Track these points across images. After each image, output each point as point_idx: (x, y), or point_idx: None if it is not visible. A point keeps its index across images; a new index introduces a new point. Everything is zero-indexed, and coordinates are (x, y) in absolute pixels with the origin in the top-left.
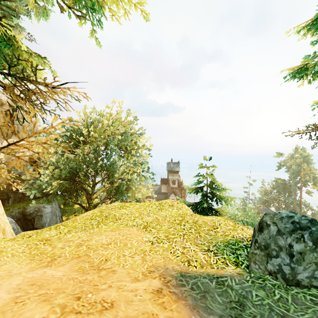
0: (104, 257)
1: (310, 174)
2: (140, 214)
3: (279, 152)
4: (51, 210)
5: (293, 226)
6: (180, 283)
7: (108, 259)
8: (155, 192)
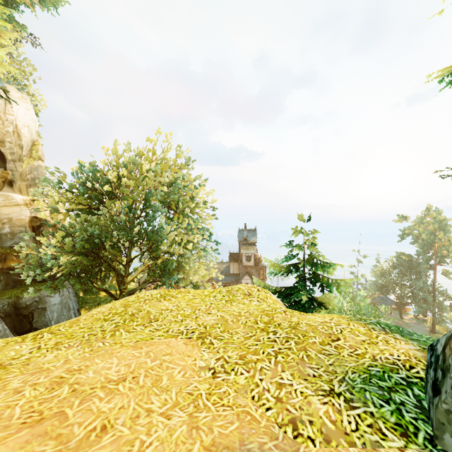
0: (99, 420)
1: (448, 246)
2: (193, 310)
3: (402, 215)
4: (61, 301)
5: None
6: None
7: (109, 424)
8: (221, 273)
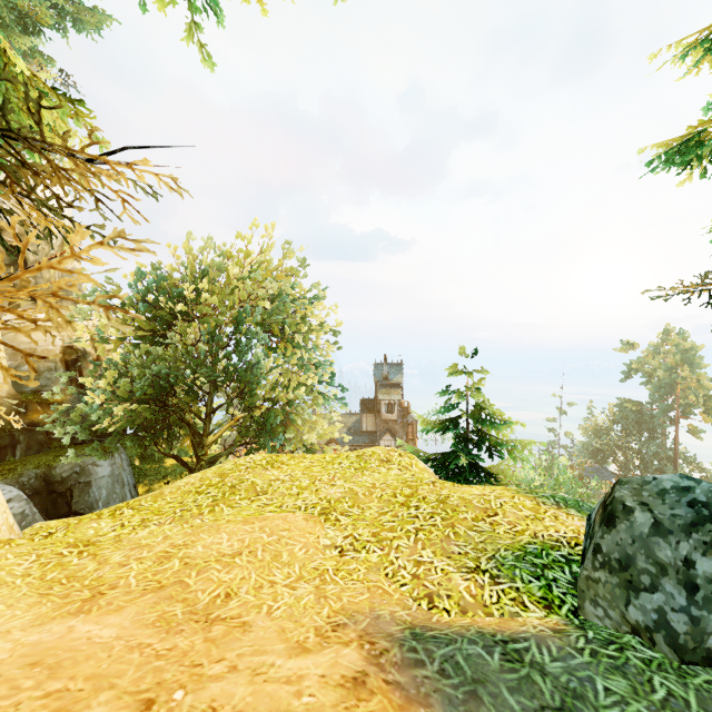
0: (222, 588)
1: (697, 389)
2: (313, 481)
3: (627, 341)
4: (112, 472)
5: (695, 512)
6: (412, 657)
7: (233, 592)
8: (347, 430)
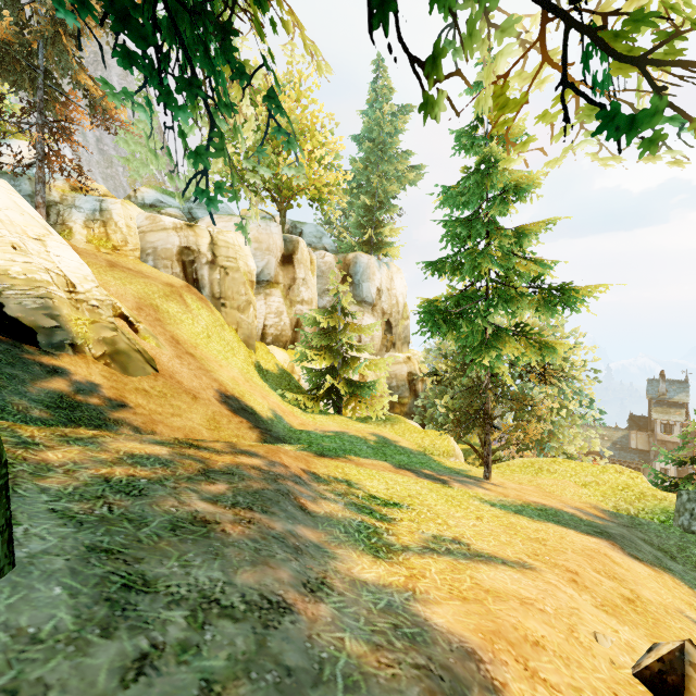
0: (551, 490)
1: None
2: (576, 473)
3: None
4: None
5: None
6: (604, 510)
7: (554, 492)
8: (611, 444)
